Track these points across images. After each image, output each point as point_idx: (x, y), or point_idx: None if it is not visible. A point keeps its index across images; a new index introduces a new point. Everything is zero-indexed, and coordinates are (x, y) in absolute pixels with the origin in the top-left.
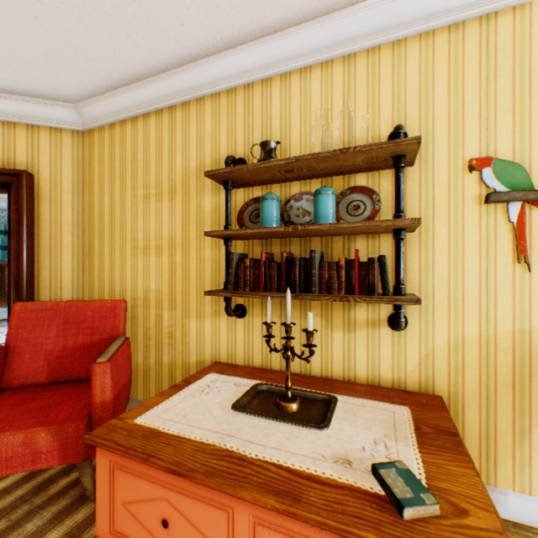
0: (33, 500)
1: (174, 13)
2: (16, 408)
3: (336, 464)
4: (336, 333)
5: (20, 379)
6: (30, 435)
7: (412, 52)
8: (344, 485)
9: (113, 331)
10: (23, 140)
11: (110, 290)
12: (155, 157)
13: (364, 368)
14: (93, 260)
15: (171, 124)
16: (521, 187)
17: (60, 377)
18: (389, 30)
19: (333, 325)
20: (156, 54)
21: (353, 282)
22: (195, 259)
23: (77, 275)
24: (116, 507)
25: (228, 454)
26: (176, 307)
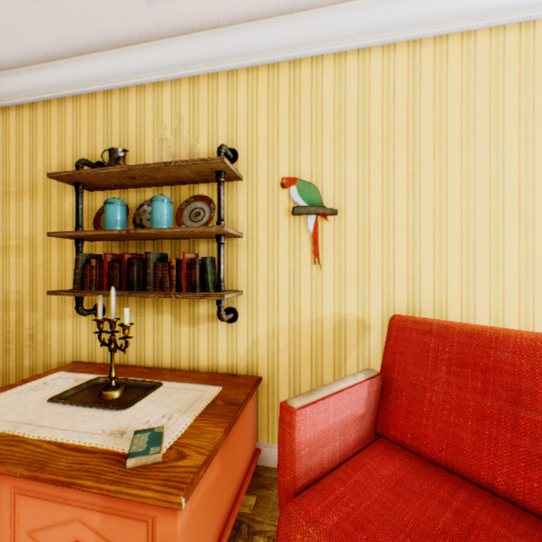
0: None
1: (9, 13)
2: None
3: (110, 435)
4: (184, 327)
5: None
6: None
7: (242, 82)
8: (101, 450)
9: None
10: None
11: None
12: (15, 153)
13: (206, 358)
14: None
15: (33, 121)
16: (316, 203)
17: None
18: (223, 60)
19: (181, 321)
20: (4, 48)
21: (182, 280)
22: (57, 259)
23: None
24: None
25: (10, 438)
26: (37, 308)
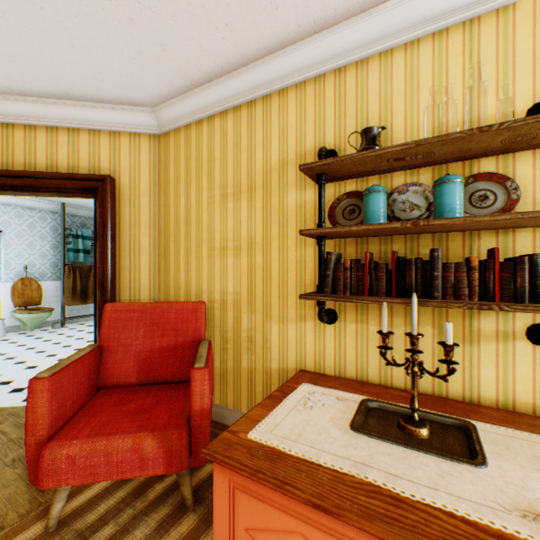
0: (134, 504)
1: None
2: (116, 409)
3: (527, 520)
4: None
5: (113, 379)
6: (137, 441)
7: None
8: None
9: (195, 334)
10: (106, 147)
11: (185, 291)
12: (232, 155)
13: (492, 388)
14: (169, 261)
15: (250, 120)
16: None
17: (148, 379)
18: None
19: None
20: (241, 46)
21: (490, 286)
22: (277, 260)
23: (153, 276)
24: (236, 531)
25: (375, 490)
26: (255, 310)
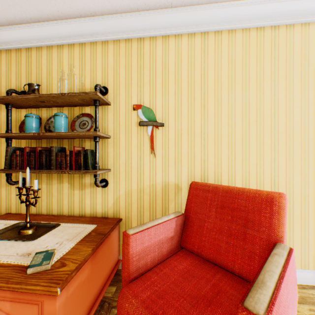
0: None
1: None
2: None
3: (21, 256)
4: (76, 191)
5: None
6: None
7: (111, 48)
8: (13, 265)
9: None
10: None
11: None
12: None
13: (89, 208)
14: None
15: None
16: (152, 119)
17: None
18: (99, 35)
19: (74, 187)
20: None
21: (73, 163)
22: None
23: None
24: None
25: None
26: None
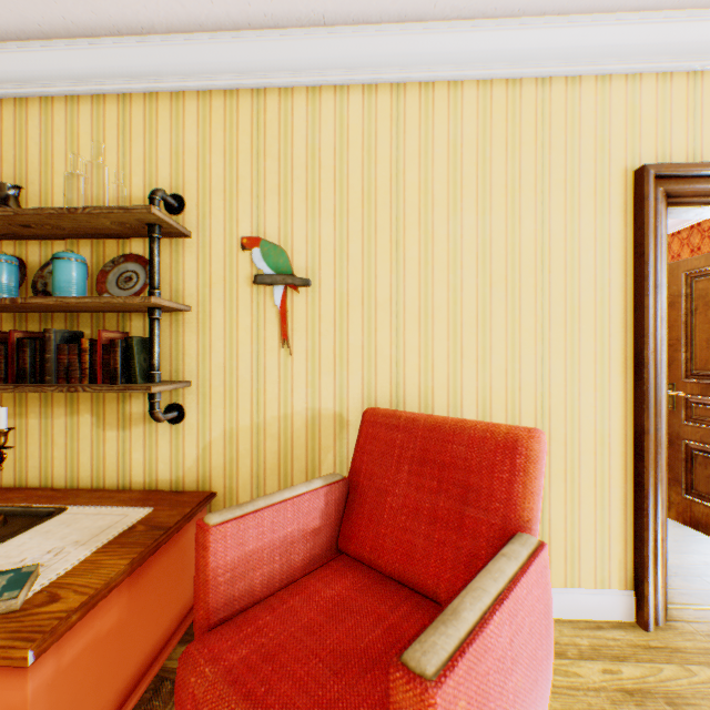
0: None
1: None
2: None
3: None
4: (111, 432)
5: None
6: None
7: (191, 109)
8: None
9: None
10: None
11: None
12: None
13: (142, 471)
14: None
15: None
16: (284, 270)
17: None
18: (164, 78)
19: (107, 423)
20: None
21: (98, 368)
22: None
23: None
24: None
25: None
26: None
